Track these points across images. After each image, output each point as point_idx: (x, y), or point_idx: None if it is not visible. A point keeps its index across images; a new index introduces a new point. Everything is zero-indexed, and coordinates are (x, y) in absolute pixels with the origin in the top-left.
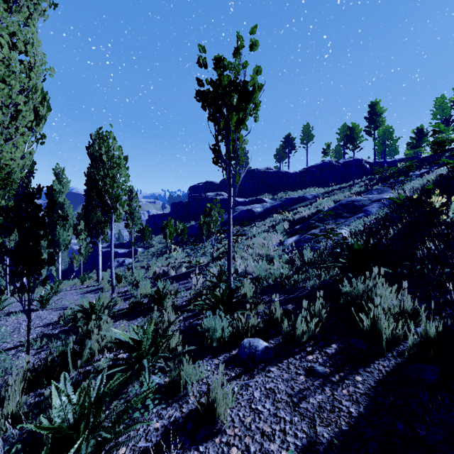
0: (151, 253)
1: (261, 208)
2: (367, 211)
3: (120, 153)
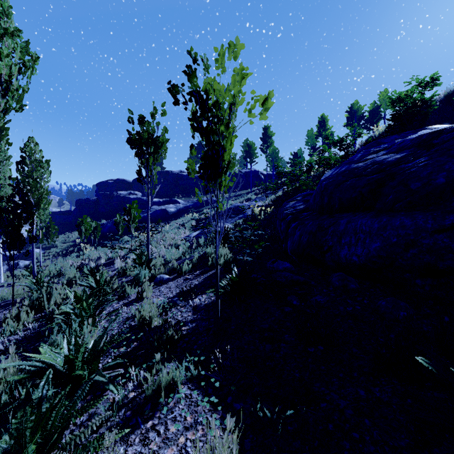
0: (54, 253)
1: (175, 209)
2: (245, 213)
3: (41, 156)
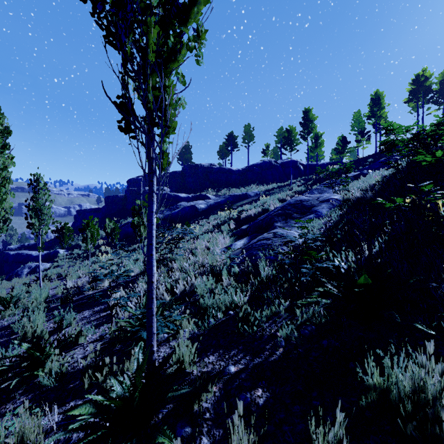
0: (76, 256)
1: (205, 205)
2: (318, 211)
3: None
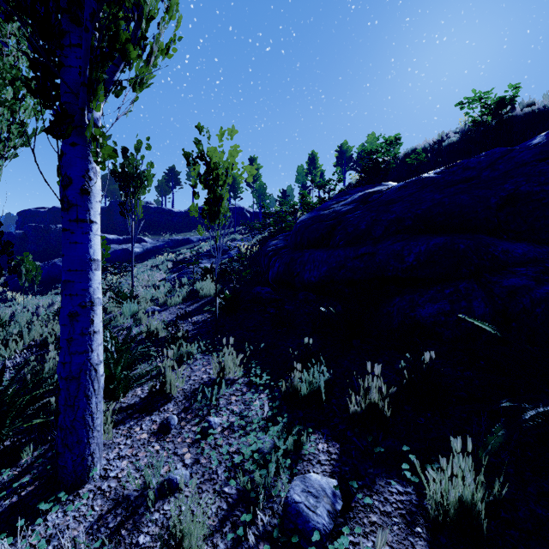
0: None
1: (140, 249)
2: (230, 253)
3: None
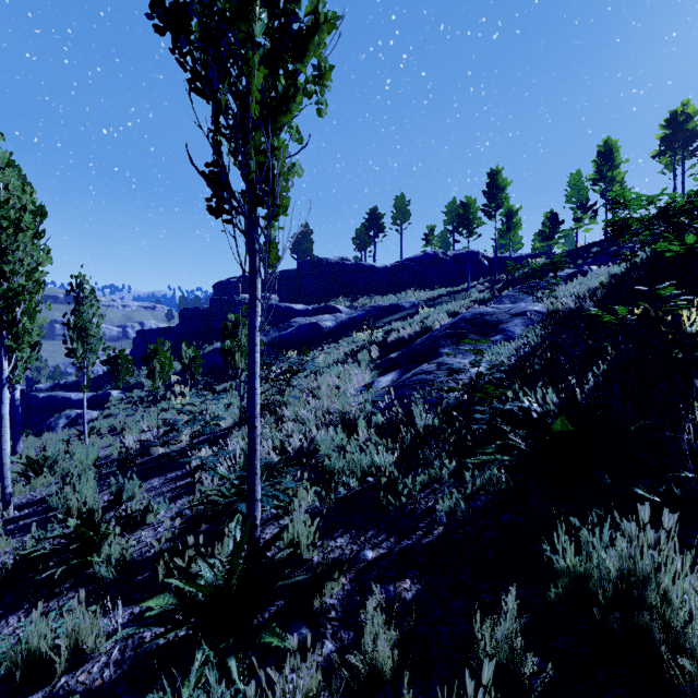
0: (136, 400)
1: (333, 322)
2: (508, 331)
3: (26, 199)
